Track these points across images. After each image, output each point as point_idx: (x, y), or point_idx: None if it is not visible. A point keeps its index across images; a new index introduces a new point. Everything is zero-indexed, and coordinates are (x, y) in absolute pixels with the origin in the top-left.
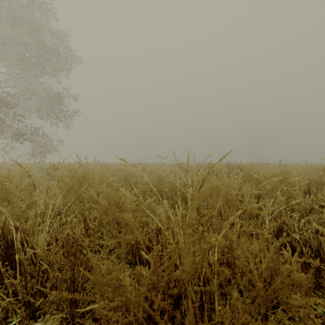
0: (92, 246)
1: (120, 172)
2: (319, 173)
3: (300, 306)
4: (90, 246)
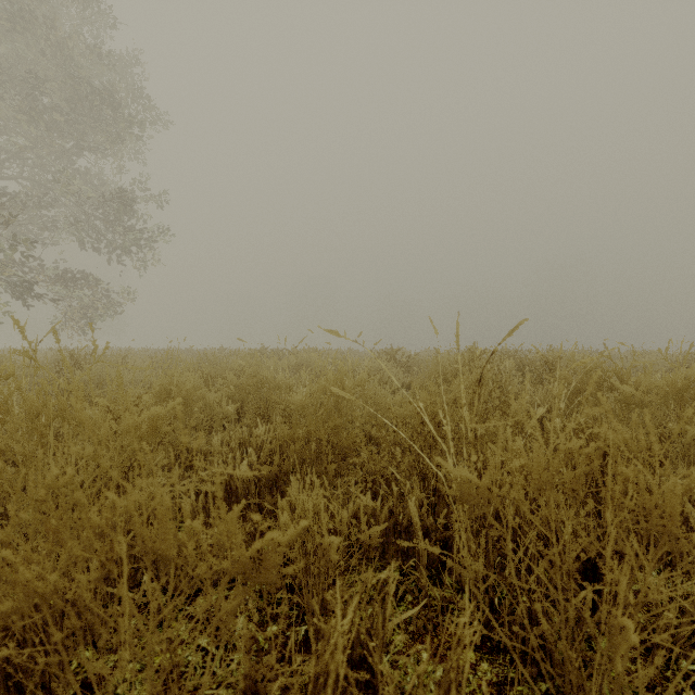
0: None
1: (231, 376)
2: None
3: None
4: None
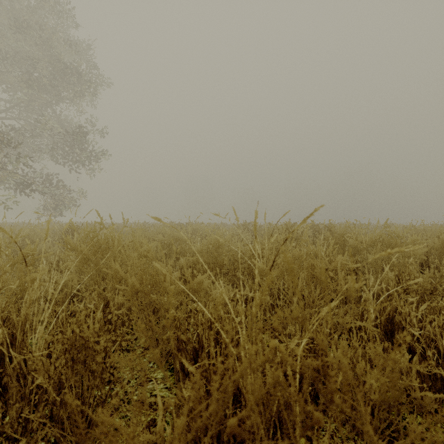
0: (116, 344)
1: (161, 236)
2: (442, 237)
3: (423, 439)
4: (114, 343)
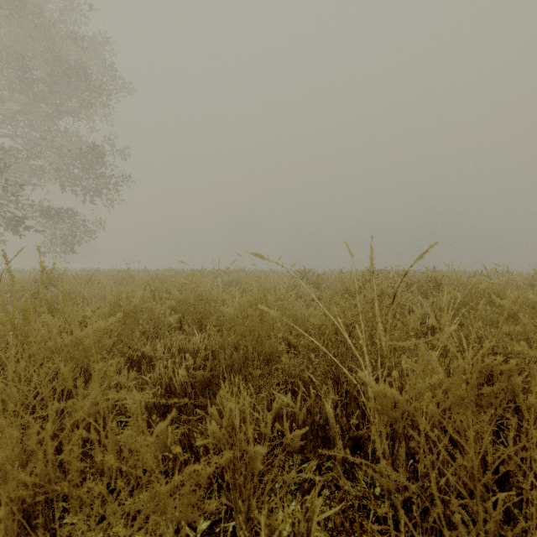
0: None
1: (175, 292)
2: None
3: None
4: None
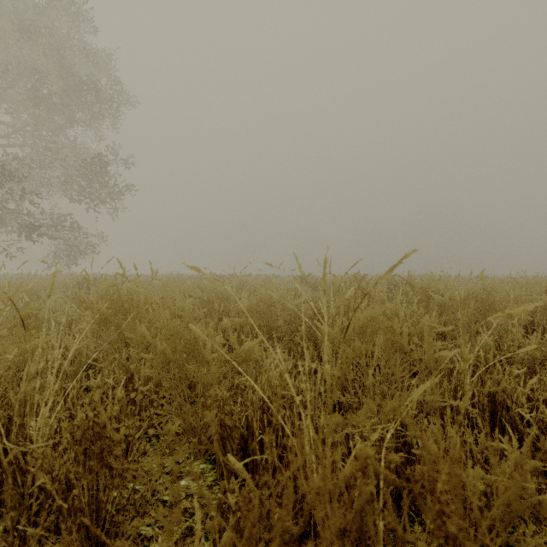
0: (143, 428)
1: (199, 291)
2: None
3: None
4: (140, 427)
